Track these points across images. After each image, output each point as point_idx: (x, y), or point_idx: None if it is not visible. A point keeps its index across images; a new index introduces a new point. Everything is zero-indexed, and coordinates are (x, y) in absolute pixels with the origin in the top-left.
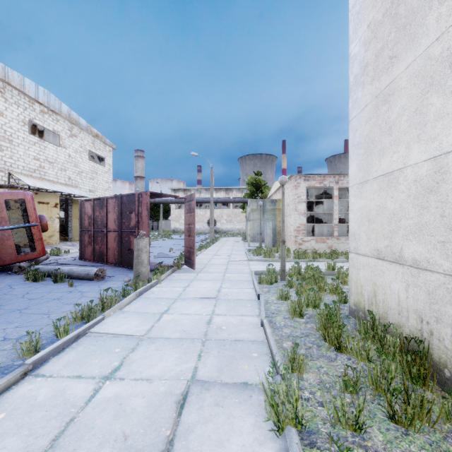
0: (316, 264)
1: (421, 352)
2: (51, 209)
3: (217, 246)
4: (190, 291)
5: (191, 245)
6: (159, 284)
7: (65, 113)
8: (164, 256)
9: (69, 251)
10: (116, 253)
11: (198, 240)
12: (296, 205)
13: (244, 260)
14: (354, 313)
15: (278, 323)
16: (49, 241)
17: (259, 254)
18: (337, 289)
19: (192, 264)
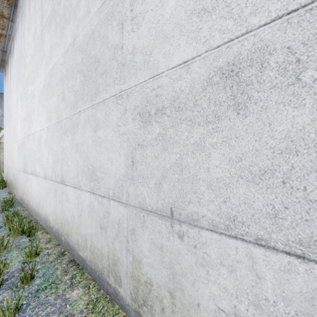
0: None
1: (3, 182)
2: None
3: None
4: None
5: None
6: None
7: None
8: None
9: None
10: None
11: None
12: None
13: None
14: None
15: None
16: None
17: None
18: None
19: None
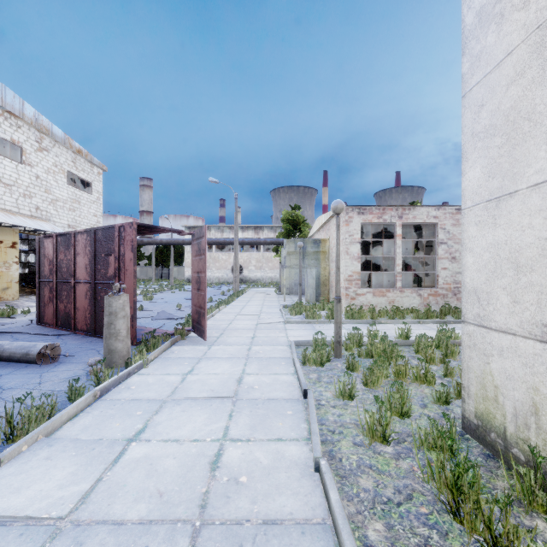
0: (378, 327)
1: None
2: (6, 250)
3: (243, 300)
4: (192, 382)
5: (200, 303)
6: (144, 368)
7: (30, 117)
8: (167, 316)
9: (30, 311)
10: (88, 315)
11: (219, 292)
12: (348, 246)
13: (278, 323)
14: (475, 432)
15: (347, 461)
16: (2, 296)
17: (299, 313)
18: (427, 376)
19: (202, 332)
